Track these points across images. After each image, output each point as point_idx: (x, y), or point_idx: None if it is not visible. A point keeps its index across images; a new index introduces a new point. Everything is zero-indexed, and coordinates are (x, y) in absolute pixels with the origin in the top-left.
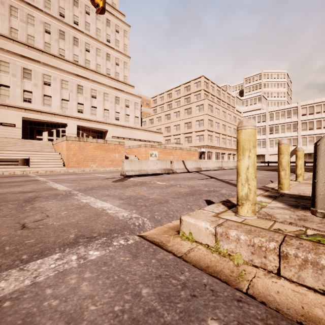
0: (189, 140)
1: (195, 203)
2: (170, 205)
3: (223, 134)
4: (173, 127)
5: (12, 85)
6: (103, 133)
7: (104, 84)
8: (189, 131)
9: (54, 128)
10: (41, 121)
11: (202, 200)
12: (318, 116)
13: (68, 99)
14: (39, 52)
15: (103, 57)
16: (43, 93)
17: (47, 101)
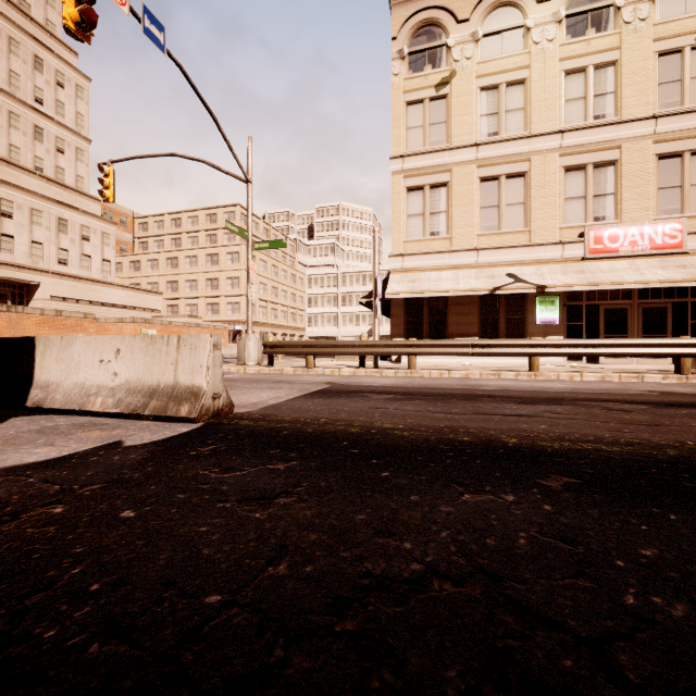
0: (215, 310)
1: None
2: None
3: (274, 303)
4: (184, 284)
5: None
6: (25, 288)
7: (32, 191)
8: (214, 294)
9: None
10: None
11: None
12: None
13: None
14: None
15: (26, 131)
16: None
17: None
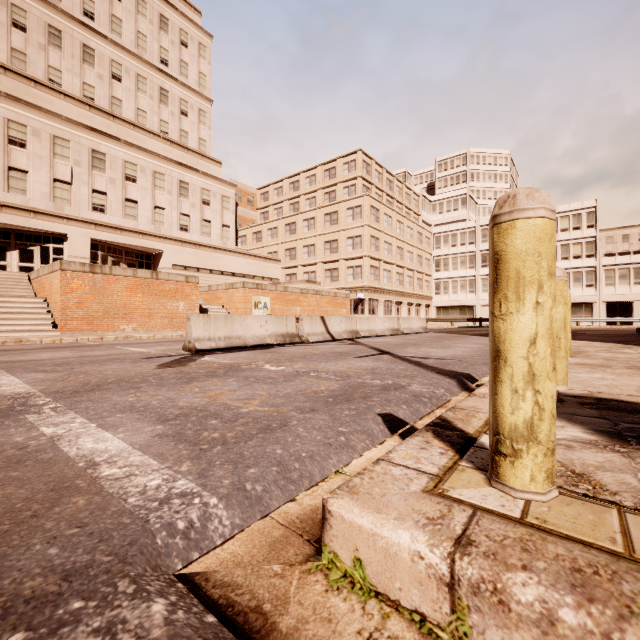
0: (334, 277)
1: (359, 428)
2: (294, 436)
3: (399, 266)
4: (302, 250)
5: None
6: (152, 258)
7: (154, 153)
8: (333, 259)
9: (34, 244)
10: (4, 227)
11: (374, 415)
12: (564, 236)
13: (70, 180)
14: None
15: (152, 94)
16: (8, 162)
17: (17, 182)
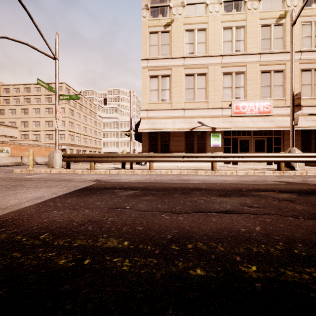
0: (50, 138)
1: None
2: (12, 171)
3: (85, 135)
4: (32, 123)
5: None
6: None
7: None
8: (50, 129)
9: None
10: None
11: None
12: None
13: None
14: None
15: None
16: None
17: None
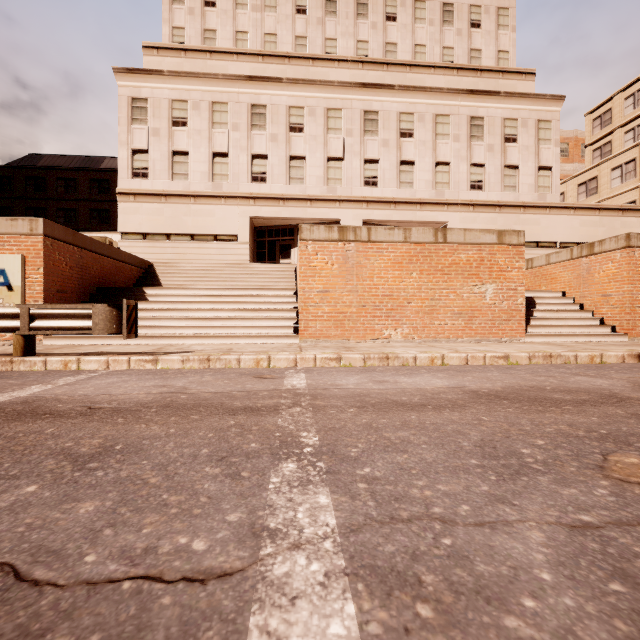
0: None
1: None
2: None
3: None
4: None
5: (232, 149)
6: None
7: (435, 89)
8: None
9: None
10: (289, 224)
11: None
12: None
13: (342, 154)
14: (283, 61)
15: (432, 19)
16: (289, 152)
17: (296, 172)
